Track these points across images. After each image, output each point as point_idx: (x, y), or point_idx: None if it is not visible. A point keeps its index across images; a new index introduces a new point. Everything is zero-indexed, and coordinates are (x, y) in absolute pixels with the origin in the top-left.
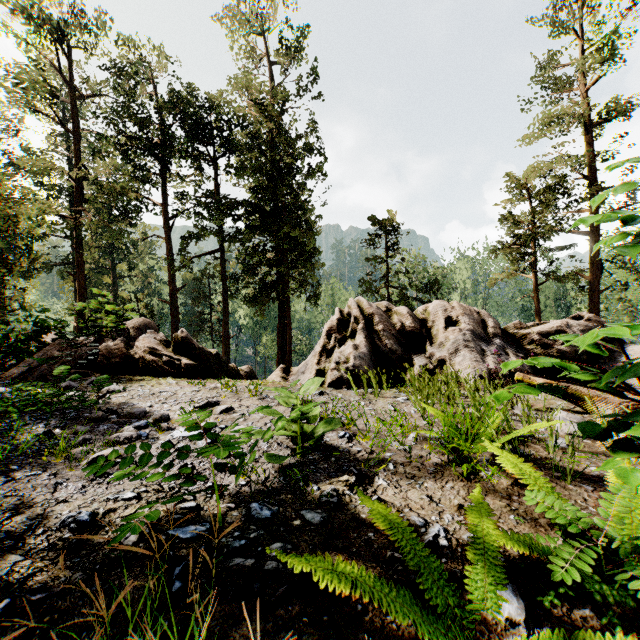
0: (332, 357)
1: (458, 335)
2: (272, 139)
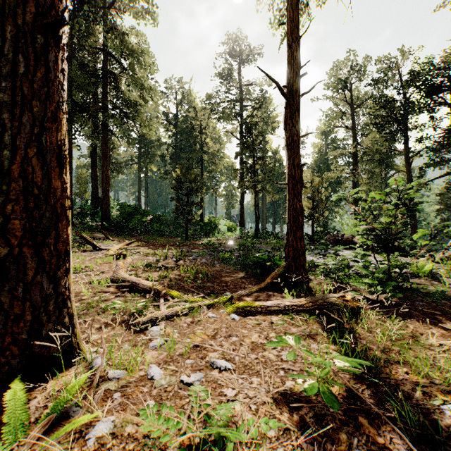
0: None
1: None
2: None
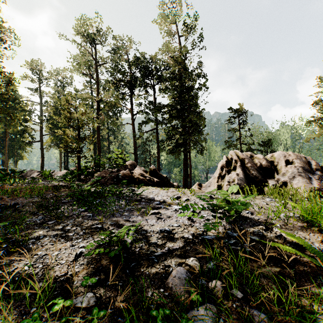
0: (224, 179)
1: (294, 169)
2: (180, 73)
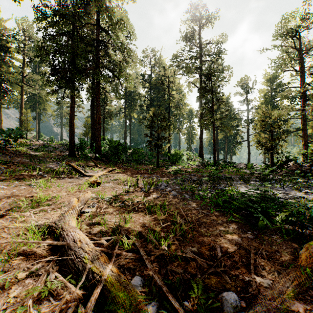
0: None
1: None
2: None
